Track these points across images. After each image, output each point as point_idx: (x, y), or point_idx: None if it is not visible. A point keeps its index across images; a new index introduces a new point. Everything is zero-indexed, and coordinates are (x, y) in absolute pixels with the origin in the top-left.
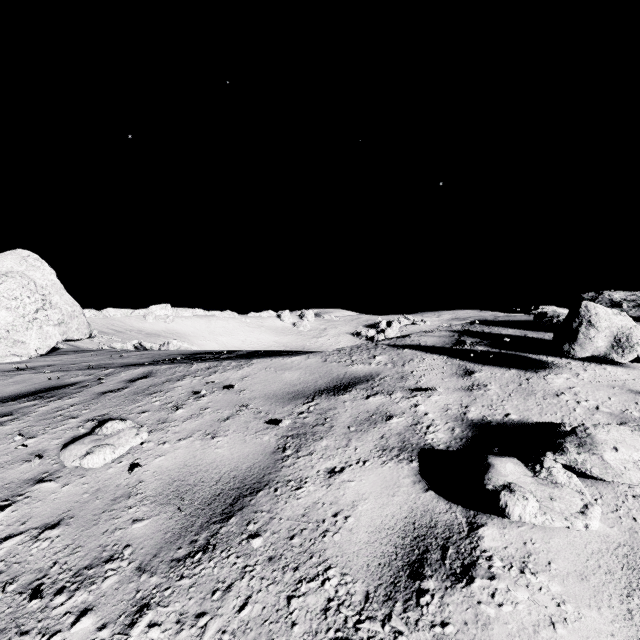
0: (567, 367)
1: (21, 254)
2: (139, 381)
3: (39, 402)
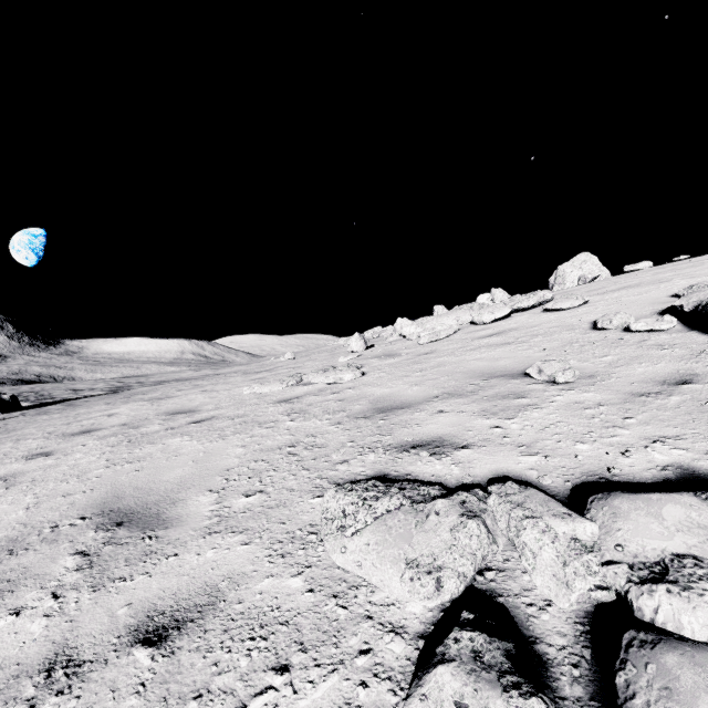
0: None
1: (585, 254)
2: None
3: None
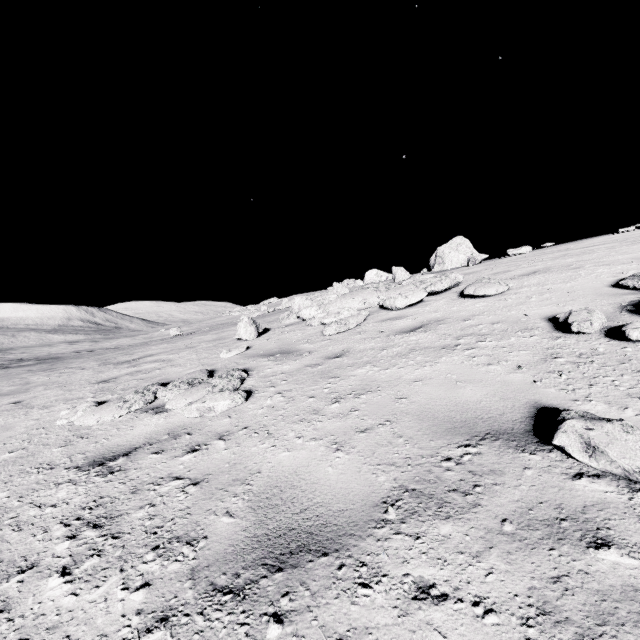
0: None
1: (460, 237)
2: None
3: None
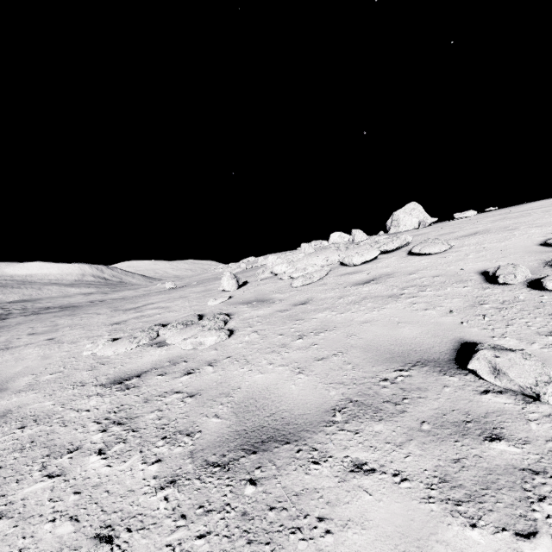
0: None
1: (413, 203)
2: None
3: None
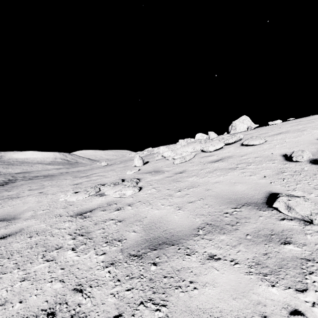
0: None
1: (244, 116)
2: None
3: None
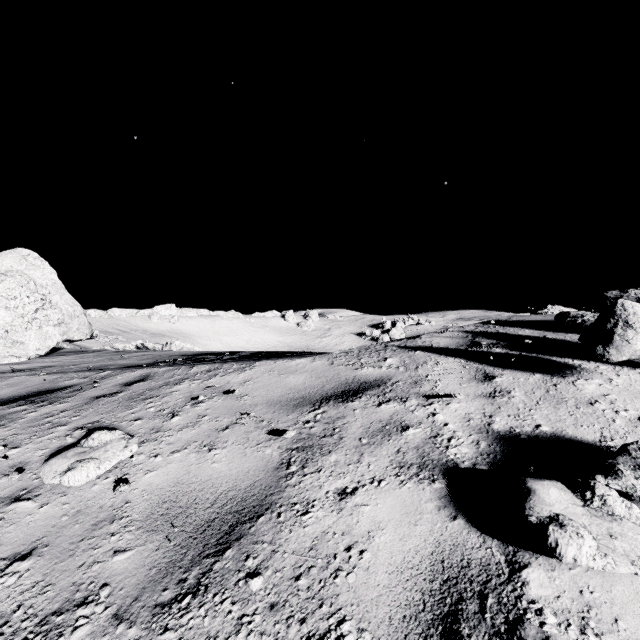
0: (597, 371)
1: (21, 253)
2: (135, 385)
3: (29, 407)
